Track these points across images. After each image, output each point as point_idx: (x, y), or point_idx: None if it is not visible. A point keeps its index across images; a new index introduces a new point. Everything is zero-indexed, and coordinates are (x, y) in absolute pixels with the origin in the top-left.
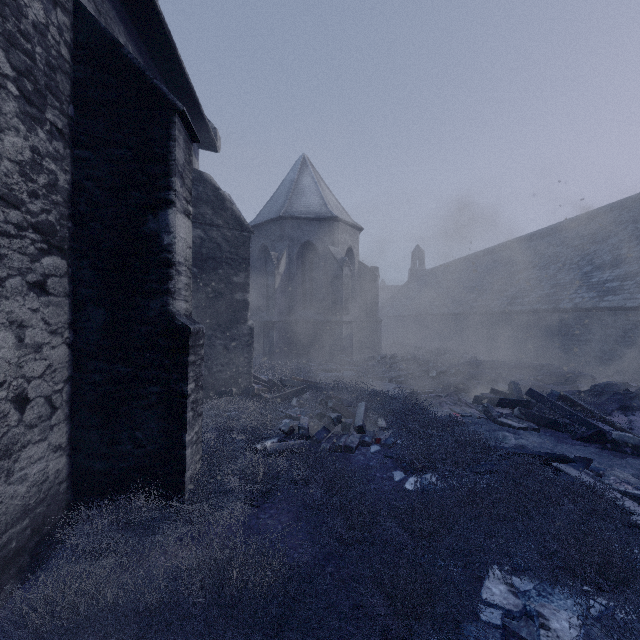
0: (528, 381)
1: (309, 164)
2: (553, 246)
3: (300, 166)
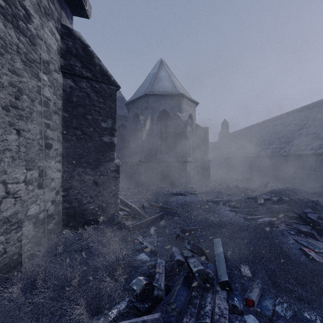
0: None
1: (164, 63)
2: (321, 113)
3: (159, 65)
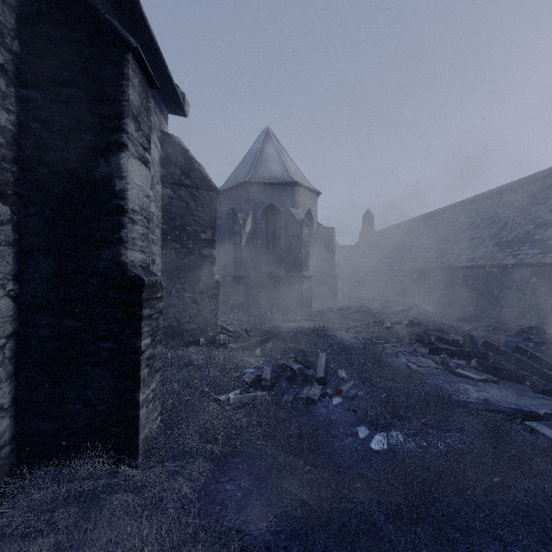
0: (479, 332)
1: (272, 135)
2: (494, 208)
3: (264, 137)
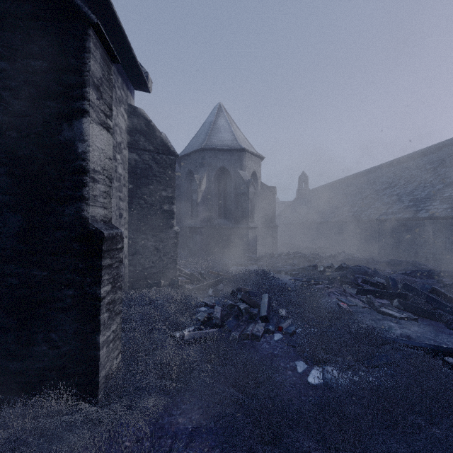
0: (399, 275)
1: (223, 110)
2: (409, 170)
3: (217, 111)
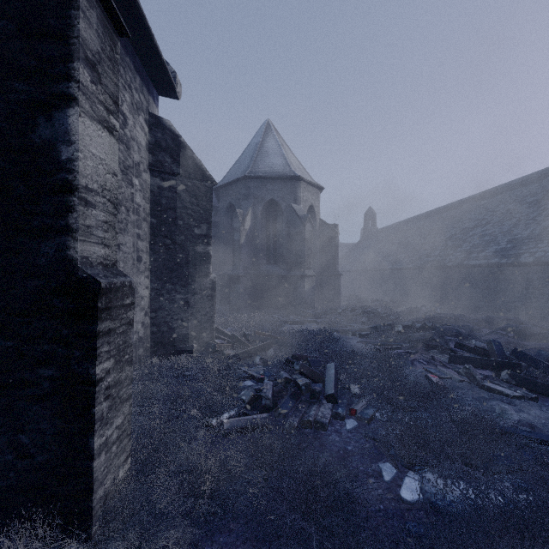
0: (501, 337)
1: (273, 128)
2: (505, 204)
3: (264, 130)
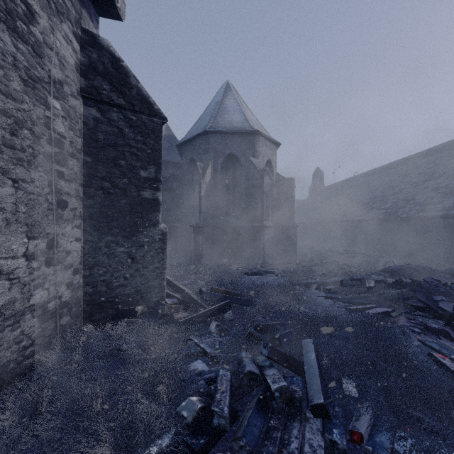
0: None
1: (232, 88)
2: None
3: (224, 90)
